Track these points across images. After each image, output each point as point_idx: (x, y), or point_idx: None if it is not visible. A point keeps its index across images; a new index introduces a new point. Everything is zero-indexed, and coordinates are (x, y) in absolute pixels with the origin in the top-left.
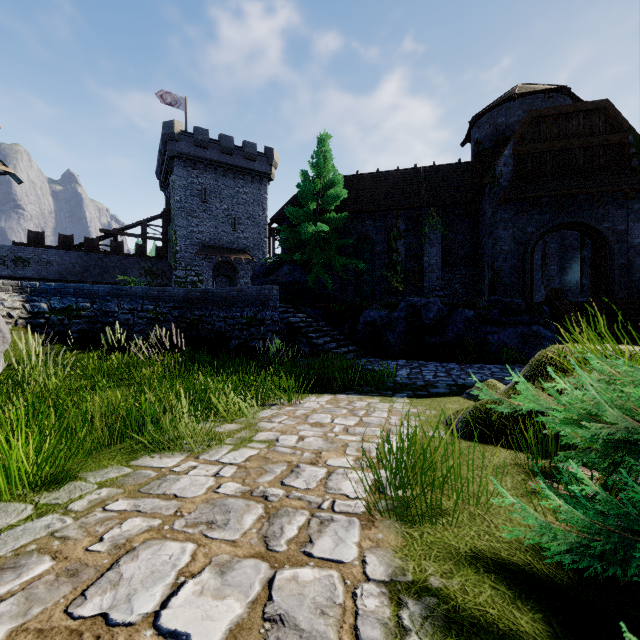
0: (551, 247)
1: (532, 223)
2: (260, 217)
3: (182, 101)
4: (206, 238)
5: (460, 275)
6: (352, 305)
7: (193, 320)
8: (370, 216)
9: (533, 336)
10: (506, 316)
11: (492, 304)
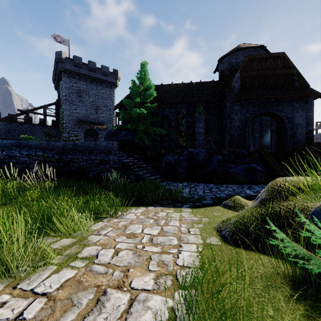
0: (256, 125)
1: (249, 112)
2: (111, 106)
3: (67, 41)
4: (80, 116)
5: (213, 138)
6: (159, 153)
7: (67, 161)
8: (168, 106)
9: (252, 169)
10: (238, 159)
11: (231, 152)
